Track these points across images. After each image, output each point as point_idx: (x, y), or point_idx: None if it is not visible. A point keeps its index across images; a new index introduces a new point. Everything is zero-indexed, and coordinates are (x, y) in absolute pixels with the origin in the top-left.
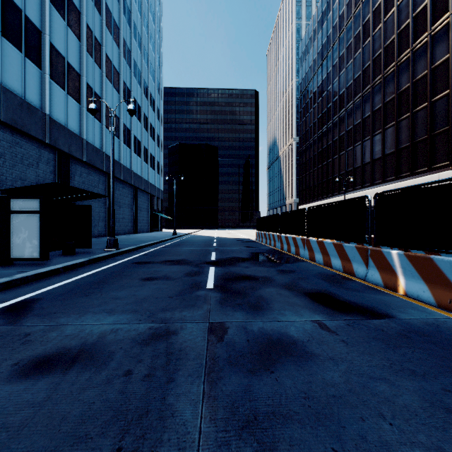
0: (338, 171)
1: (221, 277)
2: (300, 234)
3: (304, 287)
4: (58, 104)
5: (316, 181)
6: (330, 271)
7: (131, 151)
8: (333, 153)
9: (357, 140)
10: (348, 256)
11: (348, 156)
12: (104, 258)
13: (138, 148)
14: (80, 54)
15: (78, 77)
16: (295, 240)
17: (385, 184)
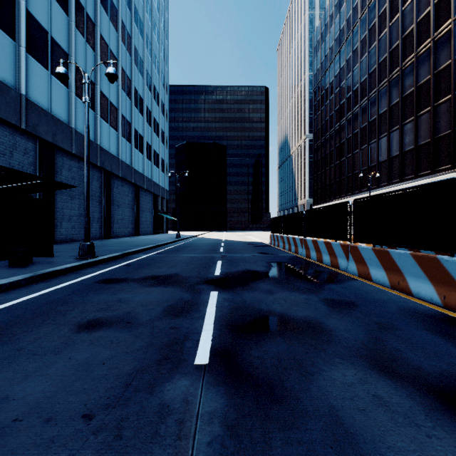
0: (359, 167)
1: (227, 322)
2: (338, 237)
3: (414, 362)
4: (38, 84)
5: (332, 179)
6: (417, 304)
7: (132, 146)
8: (353, 147)
9: (383, 131)
10: (455, 280)
11: (371, 150)
12: (64, 272)
13: (140, 144)
14: (68, 30)
15: (65, 56)
16: (330, 246)
17: (418, 179)
